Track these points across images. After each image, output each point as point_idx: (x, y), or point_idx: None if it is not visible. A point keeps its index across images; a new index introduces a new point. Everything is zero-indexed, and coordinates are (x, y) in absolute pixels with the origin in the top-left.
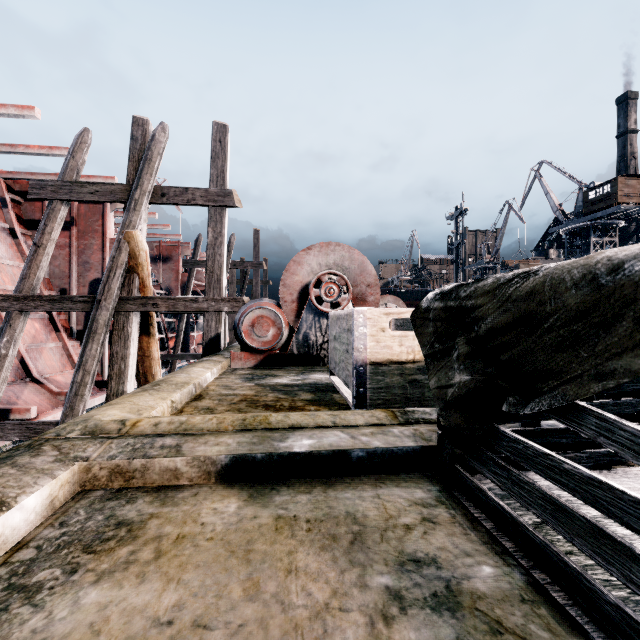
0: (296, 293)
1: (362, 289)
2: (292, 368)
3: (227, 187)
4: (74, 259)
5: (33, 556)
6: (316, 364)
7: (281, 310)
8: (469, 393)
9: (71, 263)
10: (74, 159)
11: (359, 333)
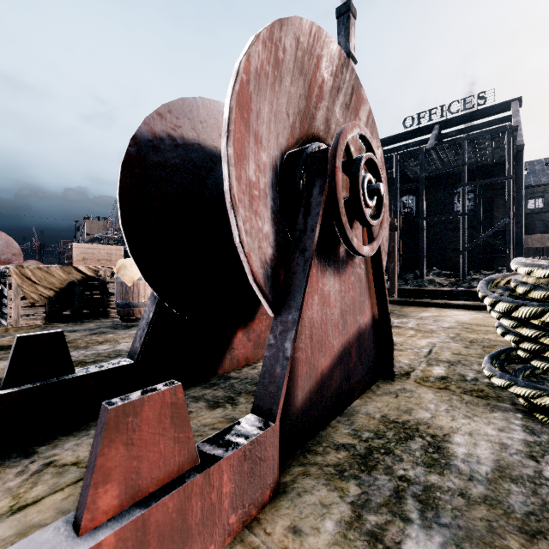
0: None
1: (9, 256)
2: None
3: None
4: None
5: None
6: None
7: None
8: None
9: None
10: None
11: None
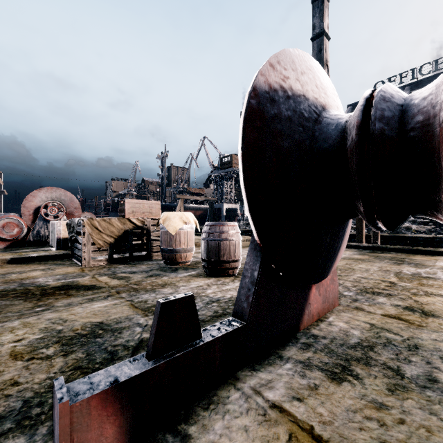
0: (32, 211)
1: (72, 209)
2: (30, 247)
3: None
4: None
5: None
6: (45, 245)
7: (22, 219)
8: (70, 238)
9: None
10: None
11: (58, 229)
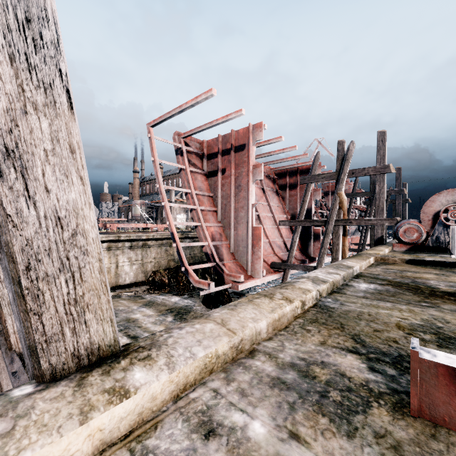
0: (431, 216)
1: None
2: (428, 252)
3: (386, 163)
4: (298, 201)
5: (377, 264)
6: (444, 252)
7: (421, 224)
8: None
9: (297, 203)
10: (315, 165)
11: None
